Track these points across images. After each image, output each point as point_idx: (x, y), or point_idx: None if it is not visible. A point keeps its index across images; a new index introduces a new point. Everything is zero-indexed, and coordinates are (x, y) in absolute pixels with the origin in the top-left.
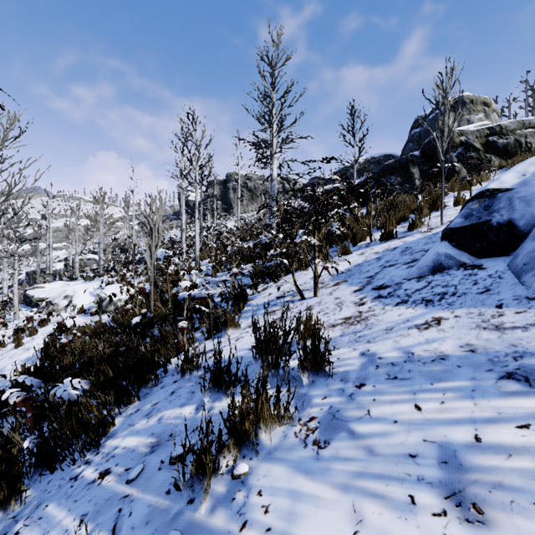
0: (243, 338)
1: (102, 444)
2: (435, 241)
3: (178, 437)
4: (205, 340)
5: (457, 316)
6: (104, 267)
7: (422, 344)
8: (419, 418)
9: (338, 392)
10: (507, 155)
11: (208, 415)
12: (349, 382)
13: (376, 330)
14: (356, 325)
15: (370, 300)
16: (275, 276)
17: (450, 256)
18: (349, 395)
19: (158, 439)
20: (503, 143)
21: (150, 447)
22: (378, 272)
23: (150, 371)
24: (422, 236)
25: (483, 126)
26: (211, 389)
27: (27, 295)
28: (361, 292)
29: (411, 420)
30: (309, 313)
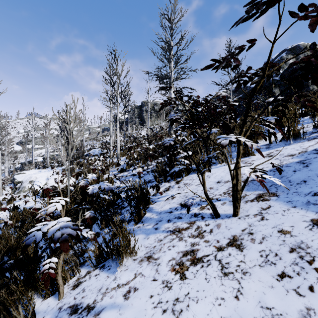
0: (136, 293)
1: None
2: None
3: None
4: (93, 268)
5: None
6: None
7: None
8: None
9: None
10: None
11: None
12: None
13: None
14: None
15: None
16: (176, 175)
17: None
18: None
19: None
20: None
21: None
22: None
23: None
24: None
25: None
26: None
27: (13, 178)
28: None
29: None
30: None
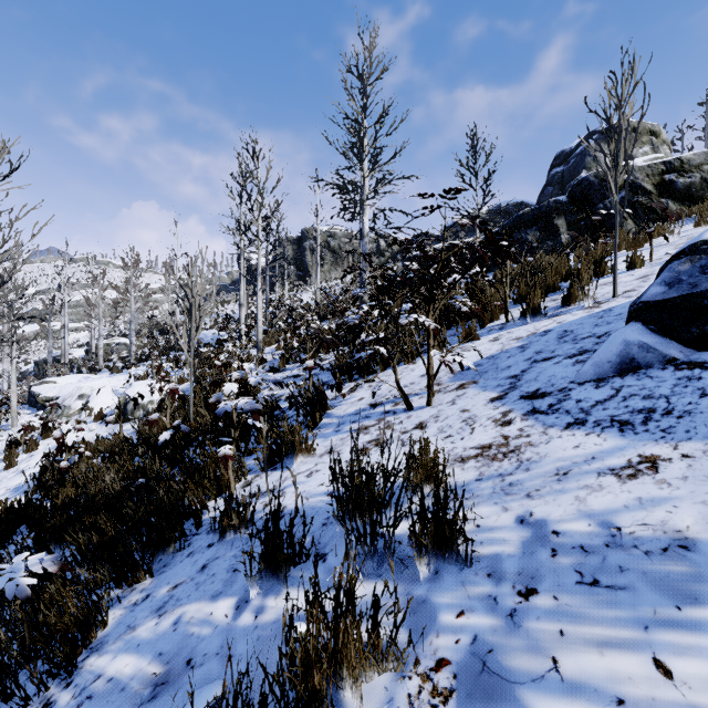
0: (319, 472)
1: (79, 664)
2: (611, 321)
3: (199, 670)
4: (262, 472)
5: (688, 455)
6: (137, 355)
7: (633, 510)
8: (673, 700)
9: (485, 603)
10: (691, 199)
11: (254, 626)
12: (503, 581)
13: (539, 474)
14: (502, 461)
15: (520, 417)
16: (367, 371)
17: (649, 346)
18: (507, 614)
19: (167, 668)
20: (685, 183)
21: (150, 686)
22: (526, 370)
23: (172, 527)
24: (587, 313)
25: (656, 160)
26: (261, 574)
27: (32, 393)
28: (503, 401)
29: (656, 702)
30: (425, 441)
